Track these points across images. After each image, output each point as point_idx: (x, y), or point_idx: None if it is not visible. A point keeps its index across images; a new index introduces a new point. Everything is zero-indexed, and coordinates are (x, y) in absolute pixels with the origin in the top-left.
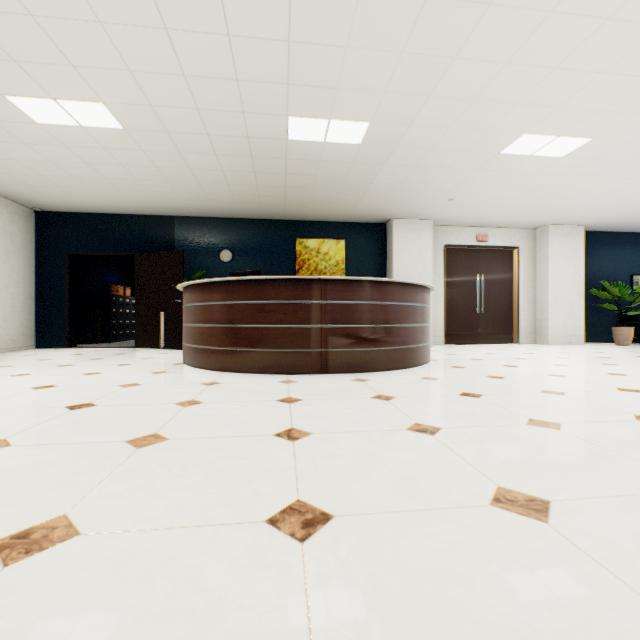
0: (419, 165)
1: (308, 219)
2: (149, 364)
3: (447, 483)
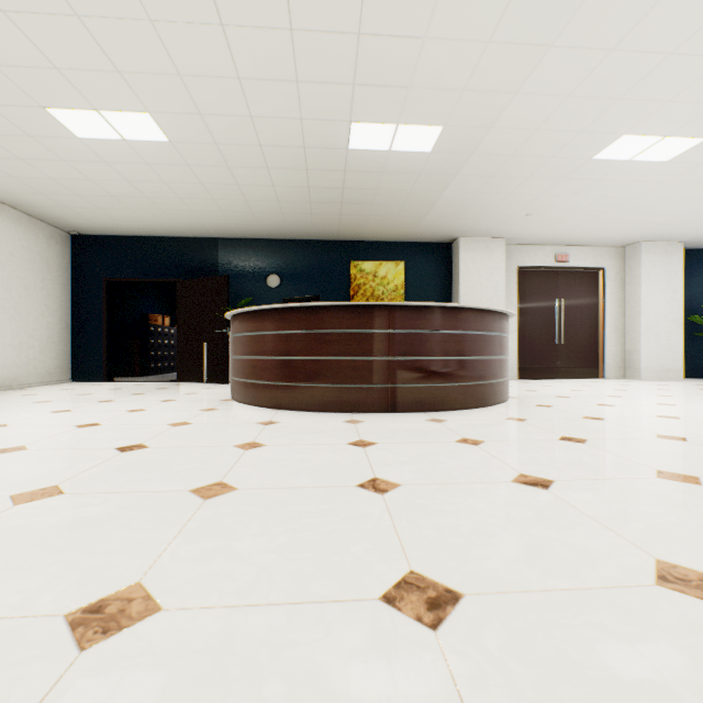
0: (496, 175)
1: (364, 239)
2: (195, 400)
3: (589, 553)
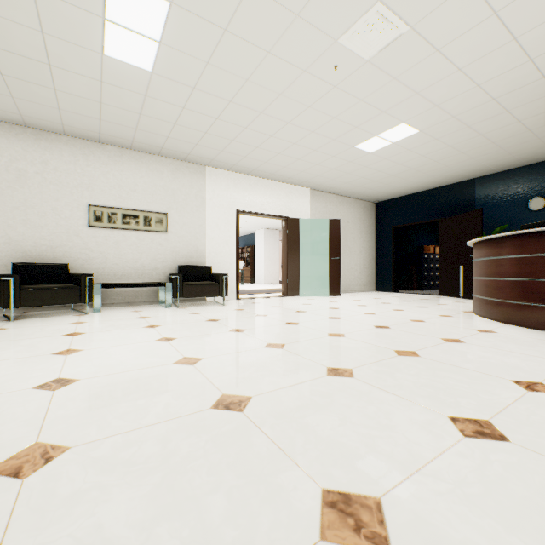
0: None
1: None
2: (440, 309)
3: None
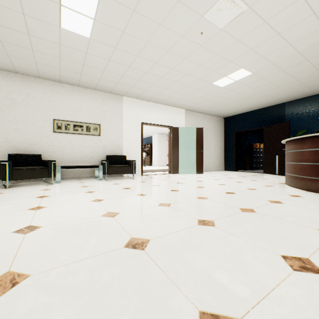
0: None
1: None
2: (265, 181)
3: None
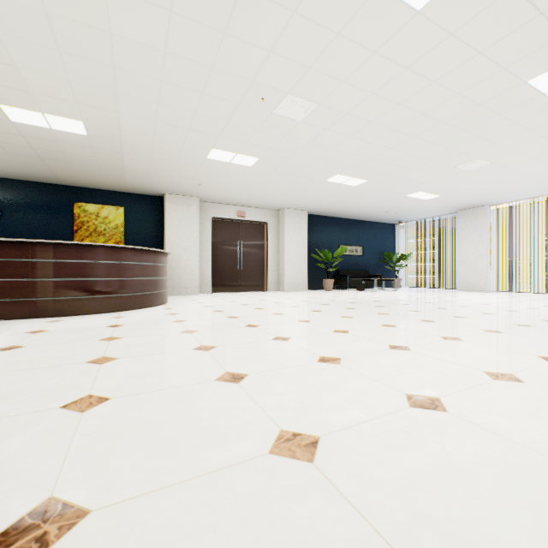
0: (153, 157)
1: (87, 186)
2: None
3: None
